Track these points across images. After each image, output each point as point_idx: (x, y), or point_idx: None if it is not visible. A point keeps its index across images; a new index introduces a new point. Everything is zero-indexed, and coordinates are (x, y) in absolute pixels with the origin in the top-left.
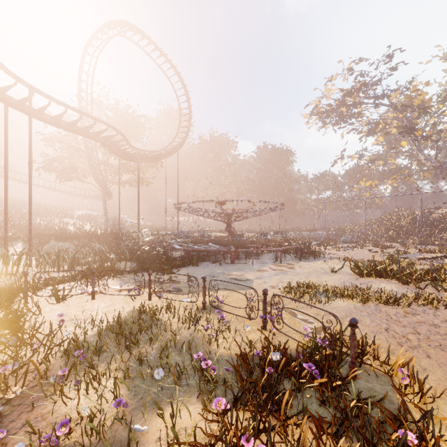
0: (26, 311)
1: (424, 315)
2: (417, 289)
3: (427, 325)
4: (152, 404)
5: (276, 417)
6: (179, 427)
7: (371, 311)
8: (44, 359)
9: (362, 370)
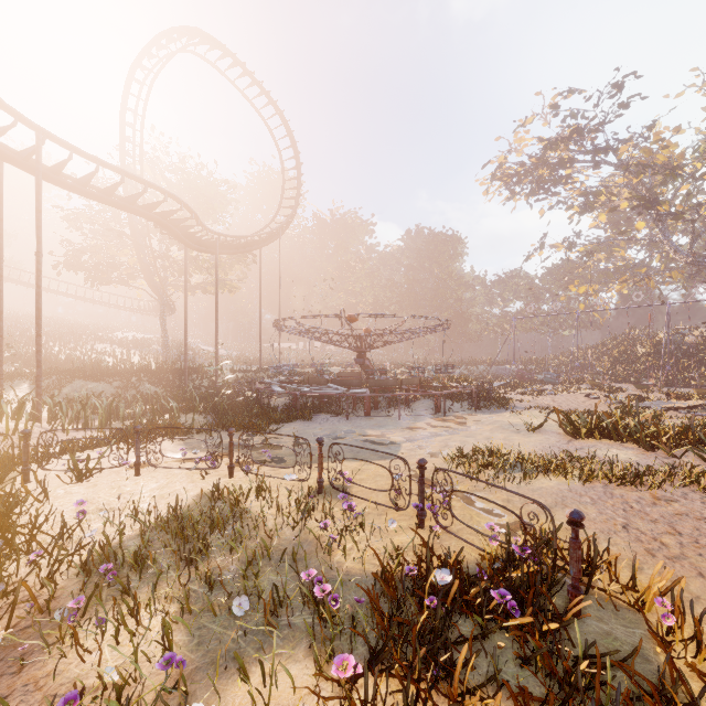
0: (25, 495)
1: (686, 502)
2: (669, 458)
3: (693, 519)
4: (228, 661)
5: (445, 687)
6: (273, 705)
7: (598, 496)
8: (47, 579)
9: (589, 599)
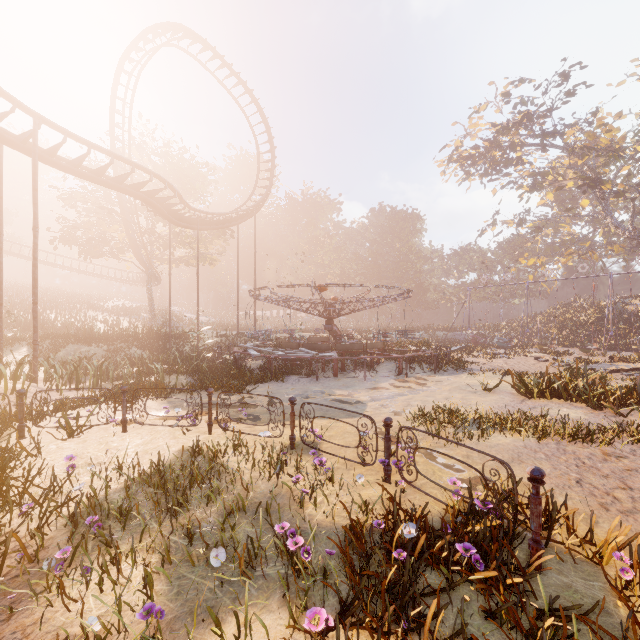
0: (20, 450)
1: (634, 458)
2: (616, 417)
3: None
4: (205, 611)
5: (414, 639)
6: None
7: (551, 452)
8: (37, 530)
9: (549, 552)
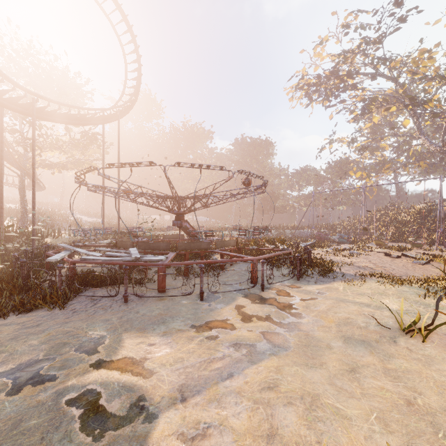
0: None
1: None
2: None
3: None
4: None
5: None
6: None
7: None
8: None
9: None
